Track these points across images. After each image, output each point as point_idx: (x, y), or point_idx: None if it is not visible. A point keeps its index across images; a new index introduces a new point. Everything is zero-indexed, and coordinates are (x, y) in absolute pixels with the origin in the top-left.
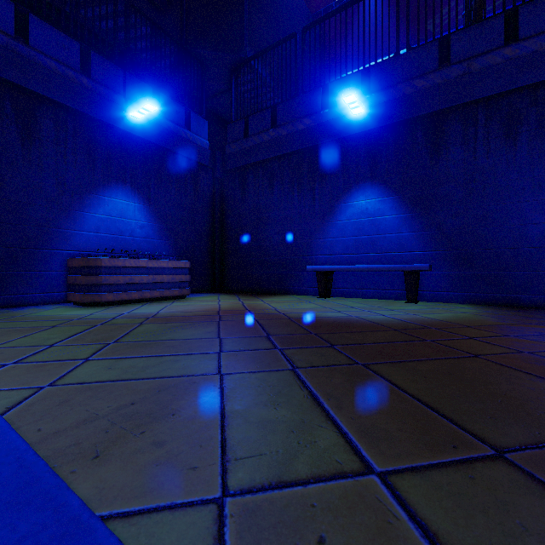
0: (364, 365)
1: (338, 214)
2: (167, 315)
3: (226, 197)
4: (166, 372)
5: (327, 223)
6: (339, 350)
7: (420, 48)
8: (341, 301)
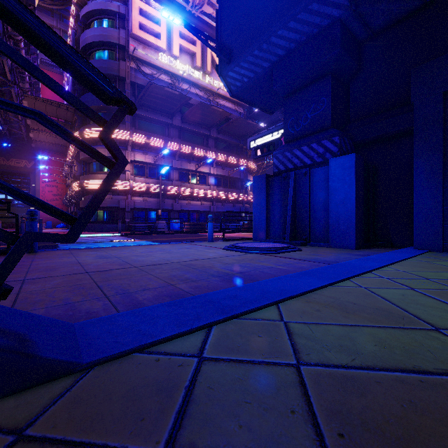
0: None
1: None
2: None
3: None
4: (414, 309)
5: None
6: None
7: None
8: None
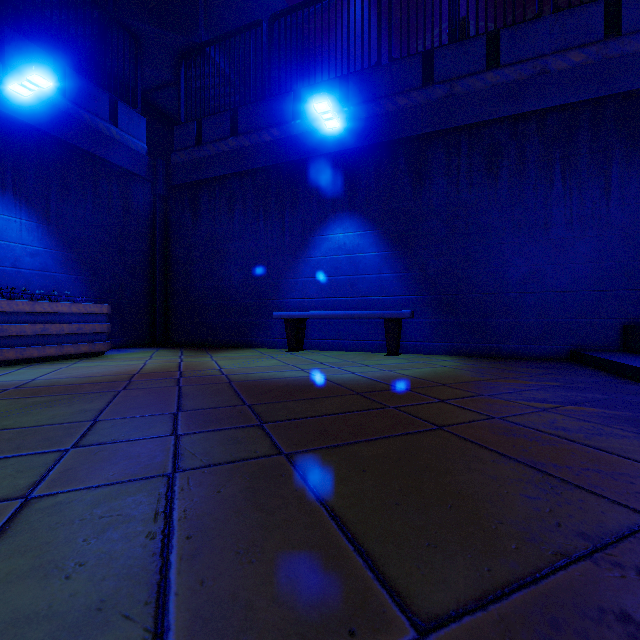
0: (288, 456)
1: (312, 248)
2: (44, 384)
3: (171, 222)
4: None
5: (299, 259)
6: (267, 431)
7: (402, 61)
8: (313, 355)
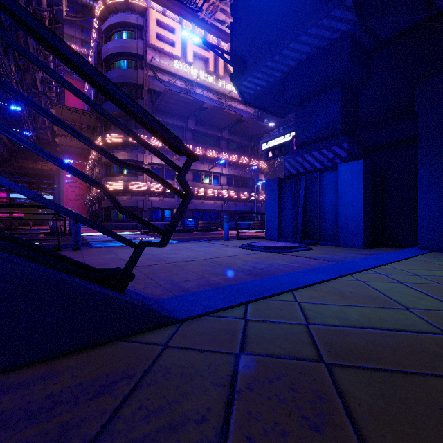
0: None
1: None
2: None
3: None
4: (396, 297)
5: None
6: None
7: None
8: None
